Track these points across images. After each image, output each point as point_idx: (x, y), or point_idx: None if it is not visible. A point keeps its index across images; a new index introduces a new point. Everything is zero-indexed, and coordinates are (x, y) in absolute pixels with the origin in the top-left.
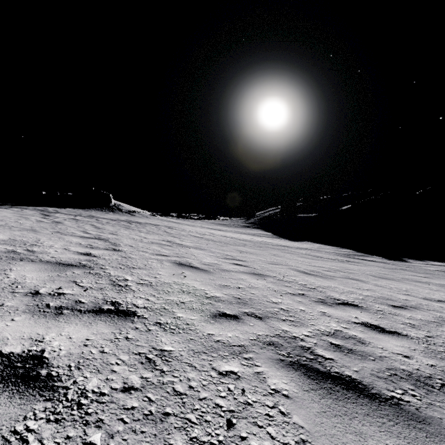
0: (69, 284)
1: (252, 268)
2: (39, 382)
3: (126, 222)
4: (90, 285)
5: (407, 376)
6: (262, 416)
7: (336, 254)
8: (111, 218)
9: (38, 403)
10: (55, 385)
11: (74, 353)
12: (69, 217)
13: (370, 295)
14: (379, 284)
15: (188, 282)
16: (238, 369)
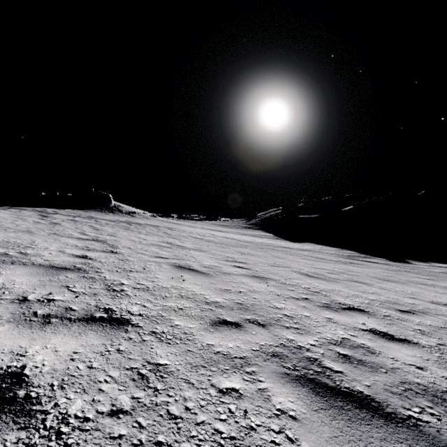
0: (61, 289)
1: (253, 271)
2: (15, 405)
3: (125, 223)
4: (83, 290)
5: (423, 391)
6: (267, 444)
7: (338, 256)
8: (111, 219)
9: (11, 433)
10: (33, 409)
11: (58, 369)
12: (68, 218)
13: (376, 299)
14: (384, 287)
15: (187, 286)
16: (240, 386)
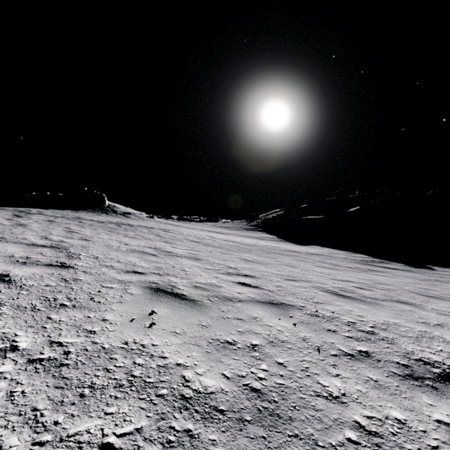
0: None
1: (265, 291)
2: None
3: (115, 224)
4: None
5: None
6: None
7: (353, 261)
8: (100, 220)
9: None
10: None
11: None
12: (47, 218)
13: None
14: (441, 310)
15: (155, 341)
16: None
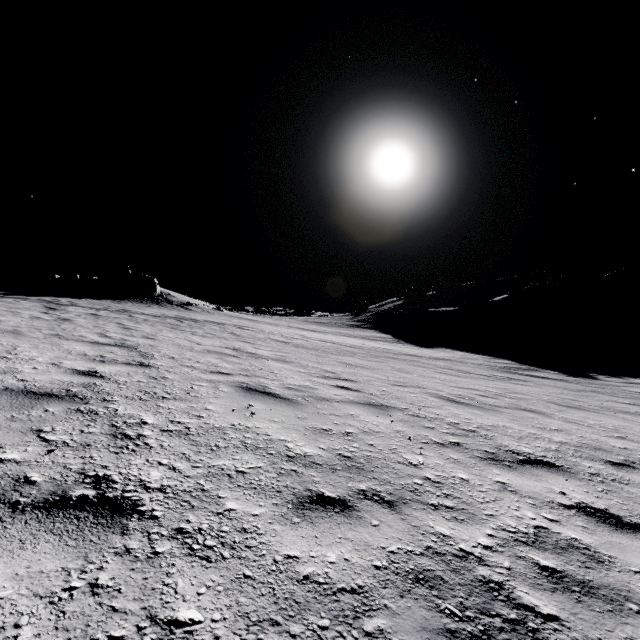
0: (24, 437)
1: (366, 394)
2: None
3: (175, 319)
4: (66, 438)
5: None
6: None
7: (490, 368)
8: (153, 314)
9: None
10: None
11: None
12: (88, 311)
13: (567, 442)
14: (571, 419)
15: (258, 425)
16: None
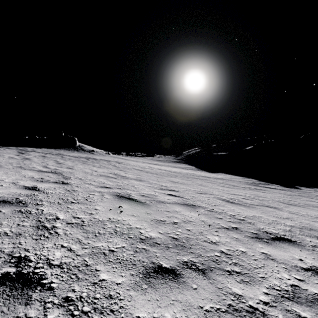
0: None
1: (184, 199)
2: None
3: (85, 158)
4: (7, 229)
5: None
6: None
7: (245, 183)
8: (74, 156)
9: None
10: None
11: None
12: (40, 154)
13: (294, 225)
14: (292, 211)
15: (124, 218)
16: None
